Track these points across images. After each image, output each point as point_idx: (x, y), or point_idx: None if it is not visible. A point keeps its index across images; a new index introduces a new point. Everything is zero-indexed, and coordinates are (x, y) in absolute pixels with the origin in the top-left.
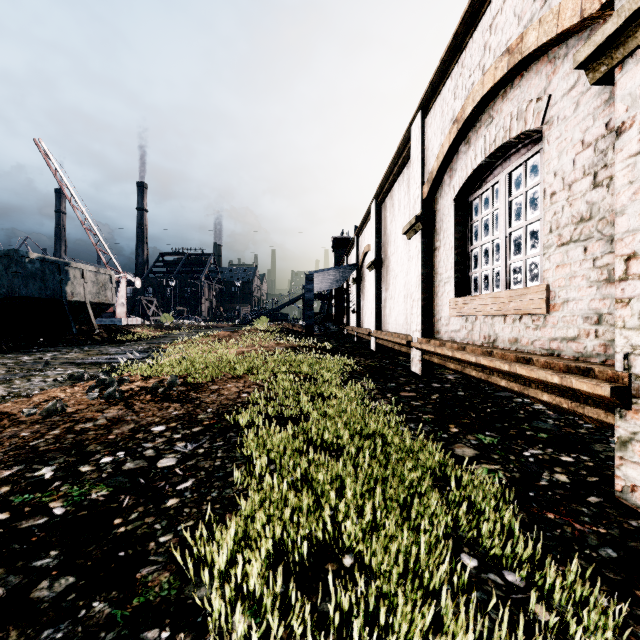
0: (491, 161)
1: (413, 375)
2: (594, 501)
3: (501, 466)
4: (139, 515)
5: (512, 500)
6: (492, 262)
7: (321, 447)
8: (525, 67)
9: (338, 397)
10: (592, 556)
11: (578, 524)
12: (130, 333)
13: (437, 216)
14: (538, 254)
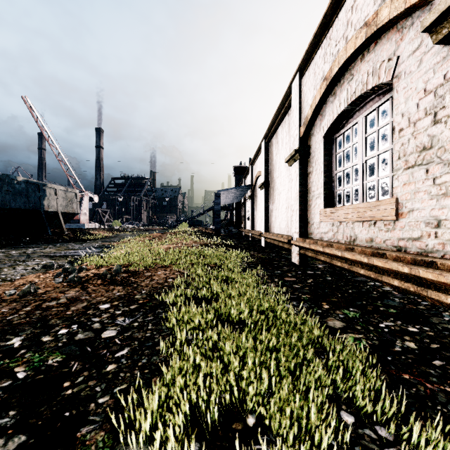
0: (351, 108)
1: (293, 265)
2: (438, 364)
3: (364, 335)
4: (84, 379)
5: (375, 363)
6: (352, 182)
7: (227, 321)
8: (379, 36)
9: (239, 282)
10: (443, 412)
11: (428, 384)
12: (90, 234)
13: (310, 149)
14: (388, 176)
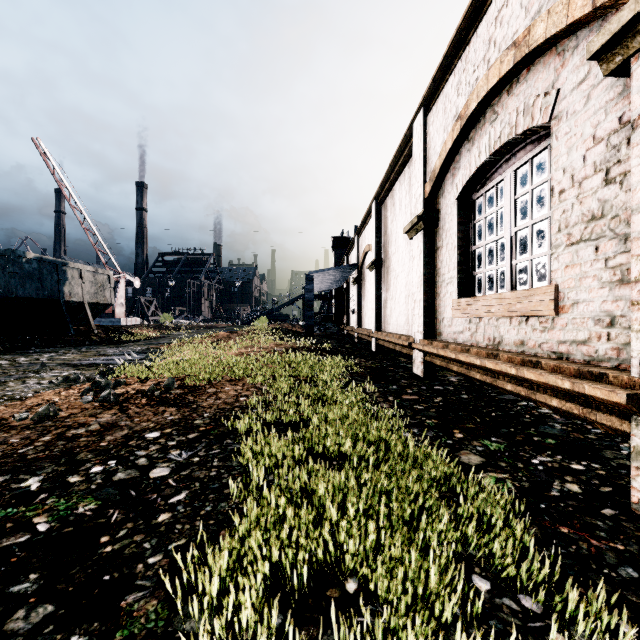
0: (496, 158)
1: (415, 377)
2: (609, 514)
3: (509, 475)
4: (128, 532)
5: (523, 512)
6: (496, 262)
7: (322, 455)
8: (532, 61)
9: (339, 401)
10: (611, 576)
11: (594, 540)
12: (129, 333)
13: (439, 215)
14: (545, 254)
